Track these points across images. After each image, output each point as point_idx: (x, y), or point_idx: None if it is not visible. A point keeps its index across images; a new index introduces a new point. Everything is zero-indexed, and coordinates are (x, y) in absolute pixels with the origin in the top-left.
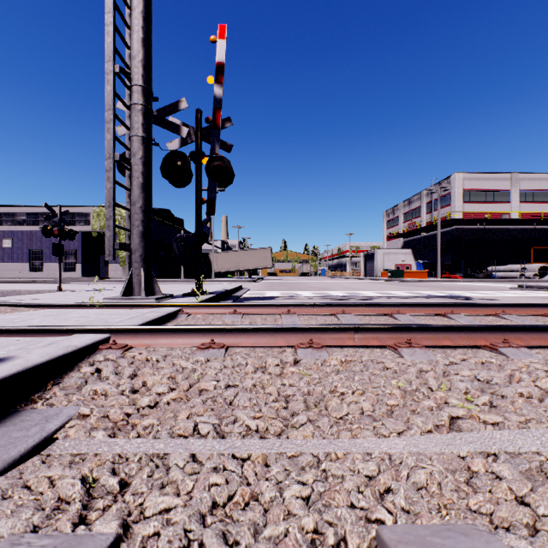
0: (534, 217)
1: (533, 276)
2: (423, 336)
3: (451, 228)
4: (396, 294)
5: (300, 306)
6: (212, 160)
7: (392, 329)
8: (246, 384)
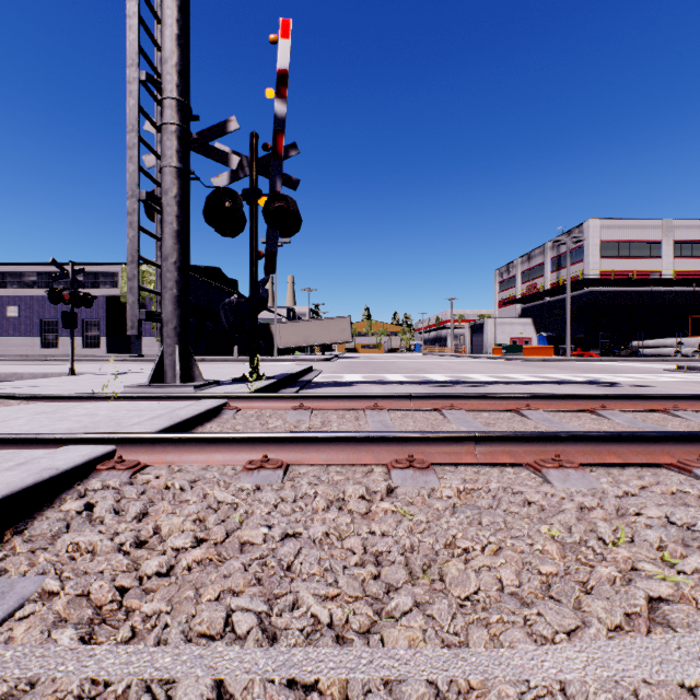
0: (693, 276)
1: (691, 354)
2: (577, 450)
3: (584, 290)
4: (516, 378)
5: (391, 398)
6: (272, 200)
7: (531, 438)
8: (313, 534)
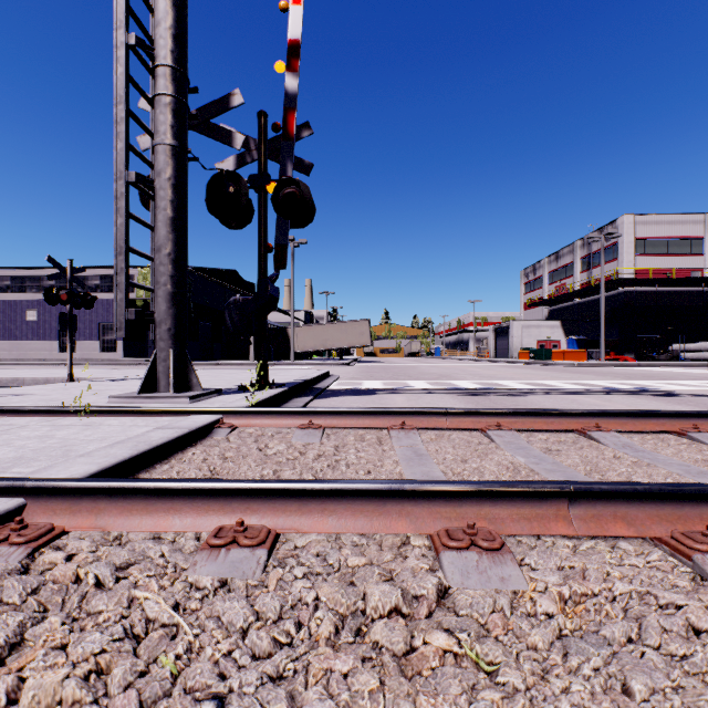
0: None
1: None
2: None
3: (618, 291)
4: (554, 385)
5: (421, 414)
6: (282, 185)
7: (659, 496)
8: None
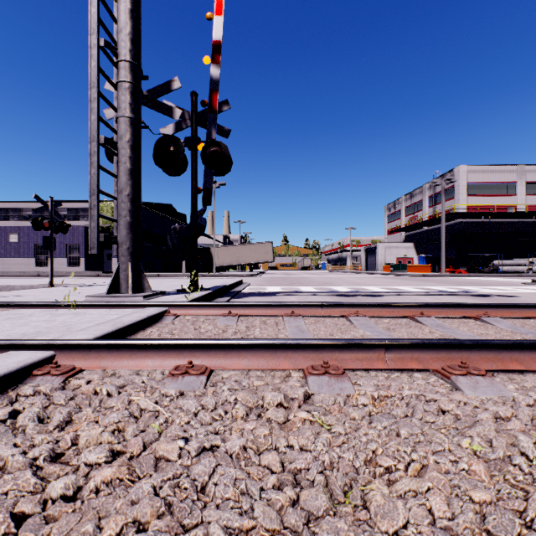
0: None
1: None
2: (481, 357)
3: (455, 221)
4: (404, 289)
5: (305, 306)
6: (208, 145)
7: (437, 346)
8: (230, 448)
